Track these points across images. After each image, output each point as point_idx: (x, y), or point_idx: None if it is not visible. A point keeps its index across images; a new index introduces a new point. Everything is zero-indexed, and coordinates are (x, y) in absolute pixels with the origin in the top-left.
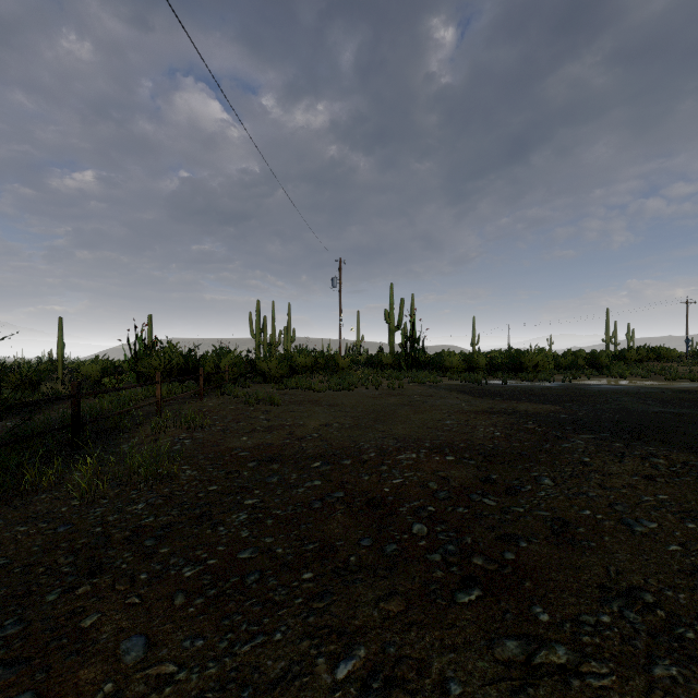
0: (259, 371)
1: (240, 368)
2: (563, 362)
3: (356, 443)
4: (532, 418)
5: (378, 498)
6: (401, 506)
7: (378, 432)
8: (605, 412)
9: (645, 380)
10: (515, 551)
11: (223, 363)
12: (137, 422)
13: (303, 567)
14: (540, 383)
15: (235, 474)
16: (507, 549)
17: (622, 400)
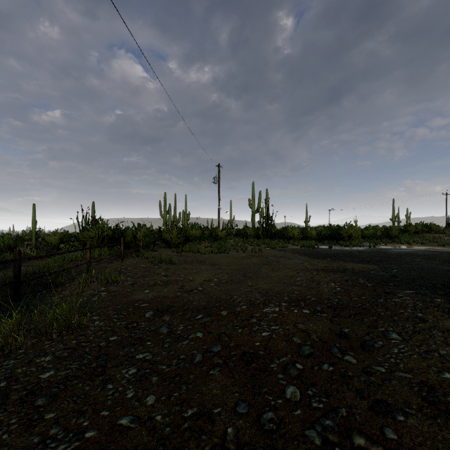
0: (164, 239)
1: (150, 237)
2: (367, 233)
3: (230, 296)
4: (360, 275)
5: (251, 353)
6: (272, 362)
7: (247, 286)
8: (412, 271)
9: (424, 245)
10: (394, 427)
11: (138, 234)
12: (72, 277)
13: (179, 447)
14: (354, 248)
15: (133, 325)
16: (385, 424)
17: (417, 261)
